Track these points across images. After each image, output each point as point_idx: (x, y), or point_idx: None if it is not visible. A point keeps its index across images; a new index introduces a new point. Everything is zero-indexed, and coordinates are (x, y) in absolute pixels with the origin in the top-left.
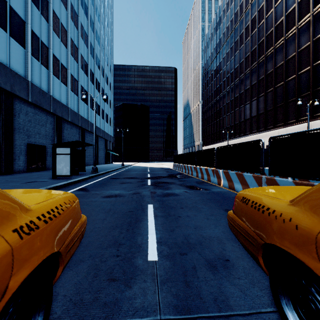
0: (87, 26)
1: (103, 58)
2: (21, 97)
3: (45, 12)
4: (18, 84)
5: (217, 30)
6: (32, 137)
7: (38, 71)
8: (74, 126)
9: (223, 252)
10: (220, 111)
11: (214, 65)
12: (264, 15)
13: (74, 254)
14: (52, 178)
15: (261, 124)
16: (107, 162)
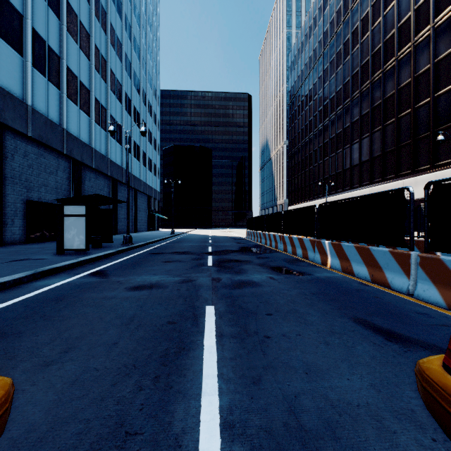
0: (121, 29)
1: (144, 78)
2: (15, 129)
3: (55, 4)
4: (10, 110)
5: (310, 37)
6: (35, 190)
7: (44, 92)
8: (100, 175)
9: None
10: (314, 154)
11: (306, 88)
12: (381, 11)
13: None
14: (56, 254)
15: (377, 173)
16: (150, 229)
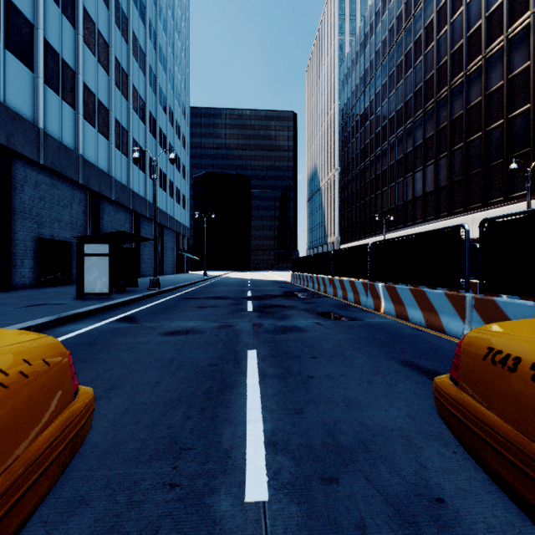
0: (145, 38)
1: (172, 95)
2: (25, 156)
3: (69, 10)
4: (20, 134)
5: (366, 46)
6: (47, 226)
7: (58, 112)
8: (121, 208)
9: (422, 473)
10: (370, 184)
11: (361, 106)
12: (448, 18)
13: (71, 479)
14: (76, 299)
15: (443, 206)
16: (179, 271)
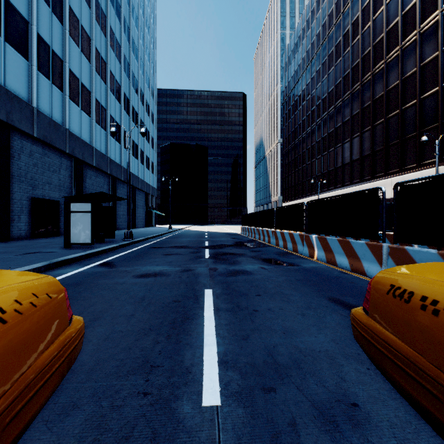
0: (120, 32)
1: (142, 79)
2: (22, 130)
3: (58, 10)
4: (17, 112)
5: (303, 39)
6: (39, 188)
7: (48, 94)
8: (100, 173)
9: (342, 385)
10: (307, 153)
11: (299, 88)
12: (371, 16)
13: (65, 389)
14: (64, 248)
15: (367, 171)
16: (148, 225)
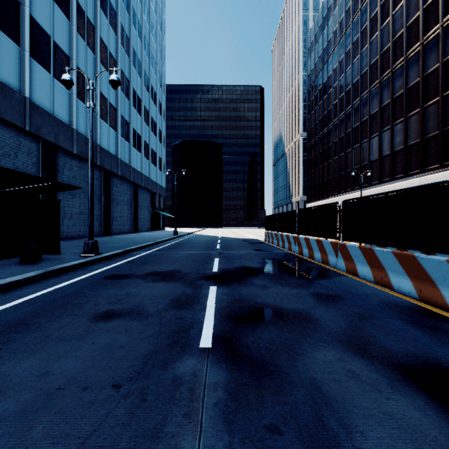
0: None
1: (147, 61)
2: None
3: None
4: None
5: (335, 8)
6: None
7: None
8: (87, 164)
9: None
10: (340, 142)
11: (329, 68)
12: None
13: None
14: None
15: (432, 157)
16: (155, 228)
